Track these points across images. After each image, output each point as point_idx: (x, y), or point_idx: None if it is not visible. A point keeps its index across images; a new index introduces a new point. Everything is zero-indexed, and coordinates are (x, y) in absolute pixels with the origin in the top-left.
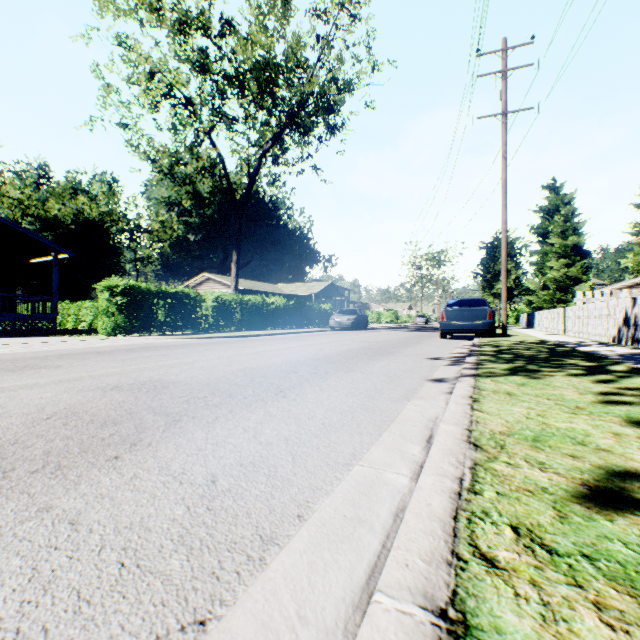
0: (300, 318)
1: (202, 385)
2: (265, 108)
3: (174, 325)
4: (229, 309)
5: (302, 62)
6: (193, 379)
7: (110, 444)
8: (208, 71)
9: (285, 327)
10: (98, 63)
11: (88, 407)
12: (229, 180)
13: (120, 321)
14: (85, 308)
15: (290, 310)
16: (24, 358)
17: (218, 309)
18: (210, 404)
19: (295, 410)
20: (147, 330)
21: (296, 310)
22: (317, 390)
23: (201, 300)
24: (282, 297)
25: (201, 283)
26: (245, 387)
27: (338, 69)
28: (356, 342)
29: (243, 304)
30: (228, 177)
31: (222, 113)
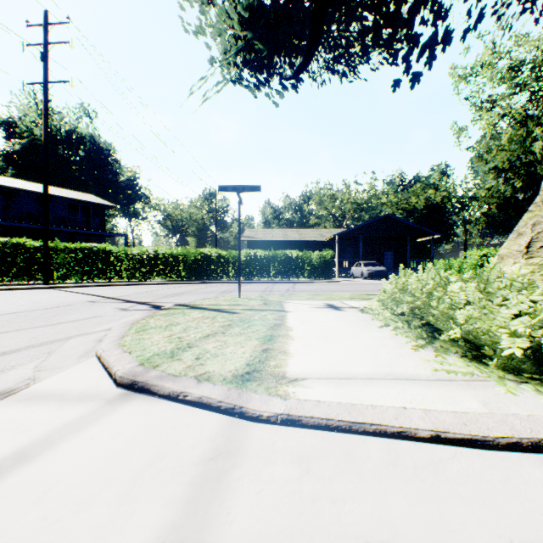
0: None
1: None
2: None
3: None
4: None
5: None
6: None
7: None
8: (539, 97)
9: None
10: (455, 122)
11: None
12: None
13: None
14: (437, 264)
15: None
16: None
17: None
18: None
19: None
20: None
21: None
22: None
23: None
24: None
25: None
26: None
27: None
28: None
29: None
30: None
31: None
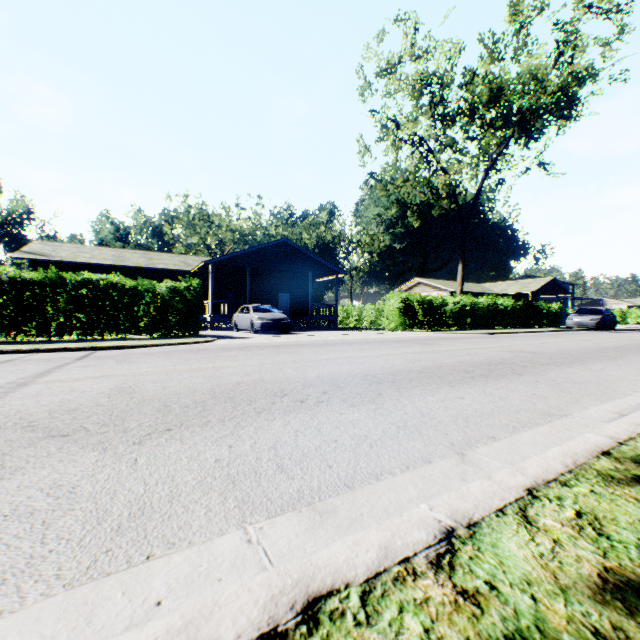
0: (526, 318)
1: (555, 353)
2: (496, 129)
3: (428, 324)
4: (464, 311)
5: (542, 80)
6: (541, 351)
7: (569, 362)
8: (451, 119)
9: (512, 327)
10: (361, 136)
11: (522, 355)
12: (455, 198)
13: (400, 321)
14: None
15: (516, 310)
16: (402, 340)
17: (456, 311)
18: (582, 358)
19: (638, 362)
20: (412, 327)
21: (522, 310)
22: (639, 358)
23: (443, 304)
24: (509, 298)
25: (411, 287)
26: (585, 355)
27: (578, 62)
28: (623, 340)
29: (475, 306)
30: (454, 195)
31: (451, 142)
